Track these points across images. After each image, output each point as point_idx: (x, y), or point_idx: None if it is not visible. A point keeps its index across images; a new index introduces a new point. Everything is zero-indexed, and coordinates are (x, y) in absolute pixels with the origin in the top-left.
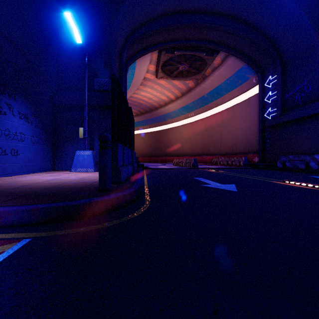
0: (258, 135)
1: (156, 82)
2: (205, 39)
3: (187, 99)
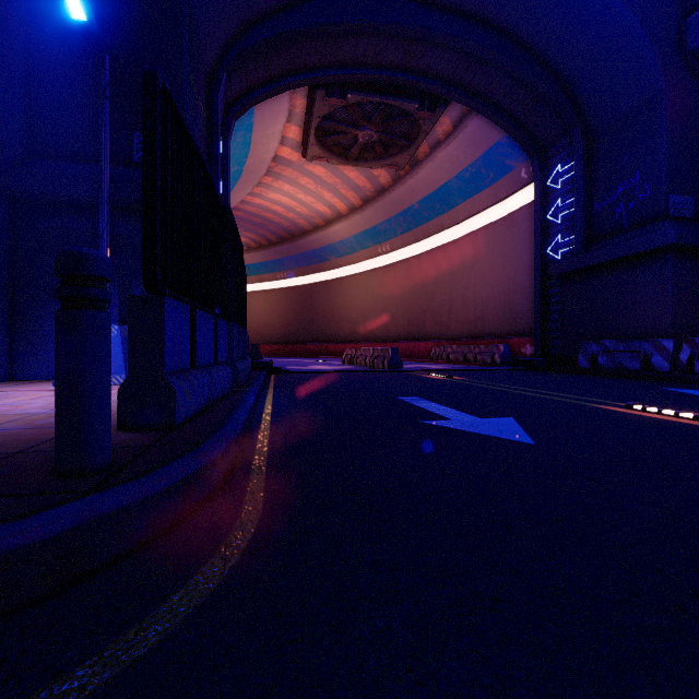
0: (532, 296)
1: (305, 170)
2: (418, 70)
3: (374, 214)
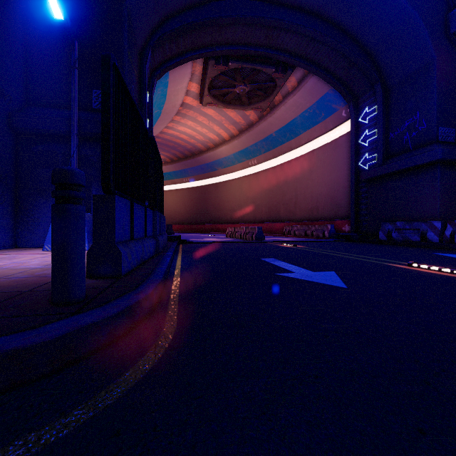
0: (349, 193)
1: (201, 111)
2: (275, 46)
3: (246, 140)
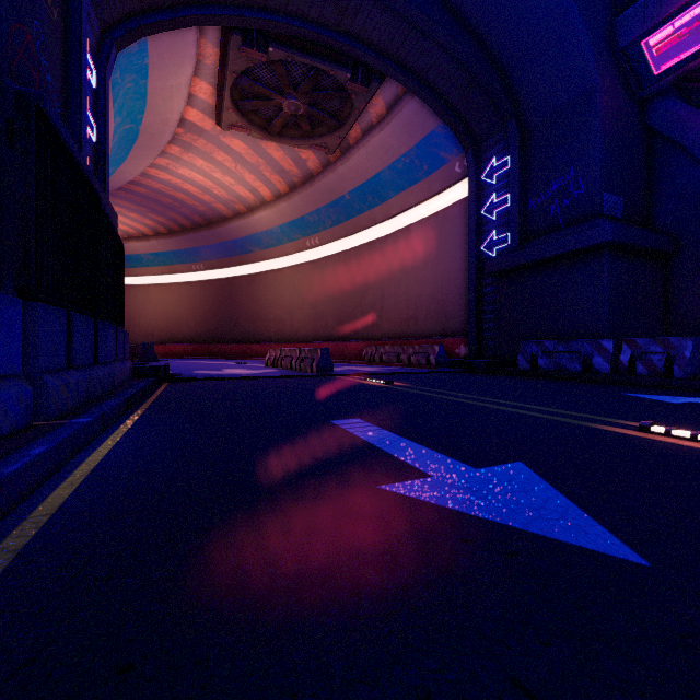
0: (465, 295)
1: (221, 142)
2: (351, 32)
3: (302, 203)
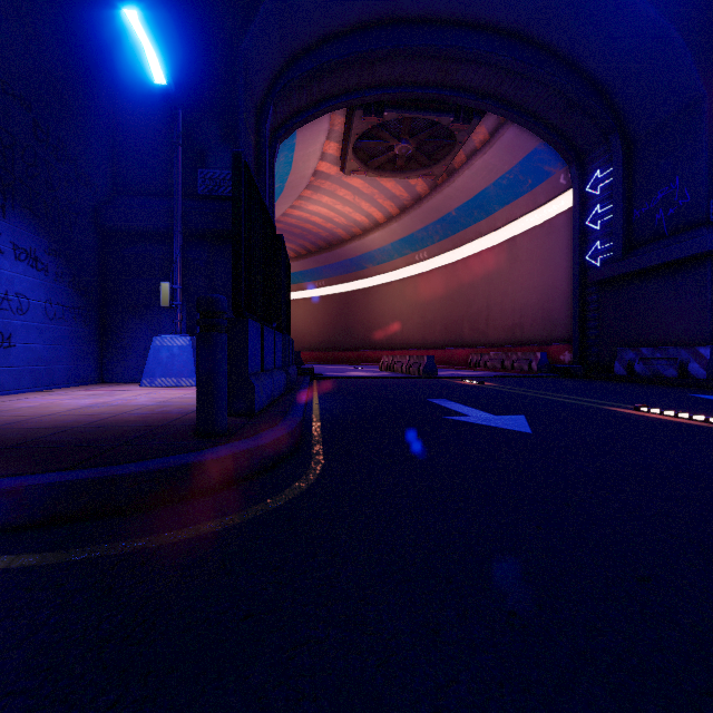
0: (571, 303)
1: (343, 182)
2: (453, 85)
3: (411, 222)
